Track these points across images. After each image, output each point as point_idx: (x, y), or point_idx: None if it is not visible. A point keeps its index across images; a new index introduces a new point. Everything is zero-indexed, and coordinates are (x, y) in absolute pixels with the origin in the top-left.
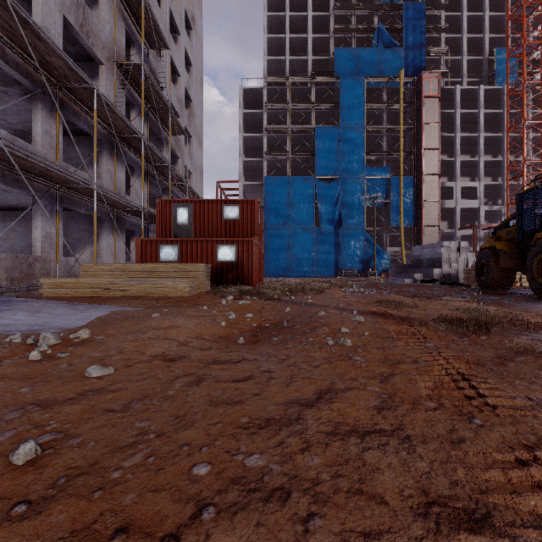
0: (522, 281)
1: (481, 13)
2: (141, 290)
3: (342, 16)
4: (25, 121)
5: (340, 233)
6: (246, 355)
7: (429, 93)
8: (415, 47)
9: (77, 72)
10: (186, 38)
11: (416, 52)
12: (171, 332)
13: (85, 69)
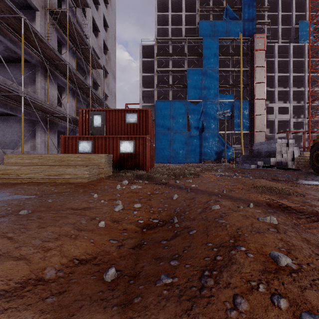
0: None
1: None
2: (45, 177)
3: (204, 1)
4: None
5: (203, 135)
6: None
7: (259, 48)
8: (249, 20)
9: (5, 1)
10: (104, 8)
11: (250, 23)
12: None
13: (26, 15)
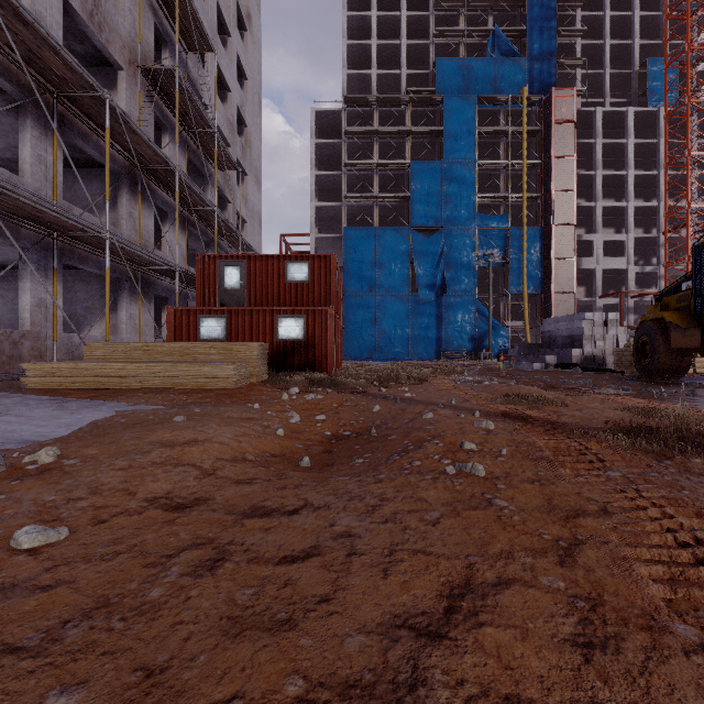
0: (697, 366)
1: (629, 13)
2: (167, 380)
3: (446, 16)
4: (15, 146)
5: (444, 302)
6: (310, 495)
7: (562, 117)
8: (542, 57)
9: (81, 74)
10: (239, 42)
11: (543, 64)
12: (191, 451)
13: (98, 77)
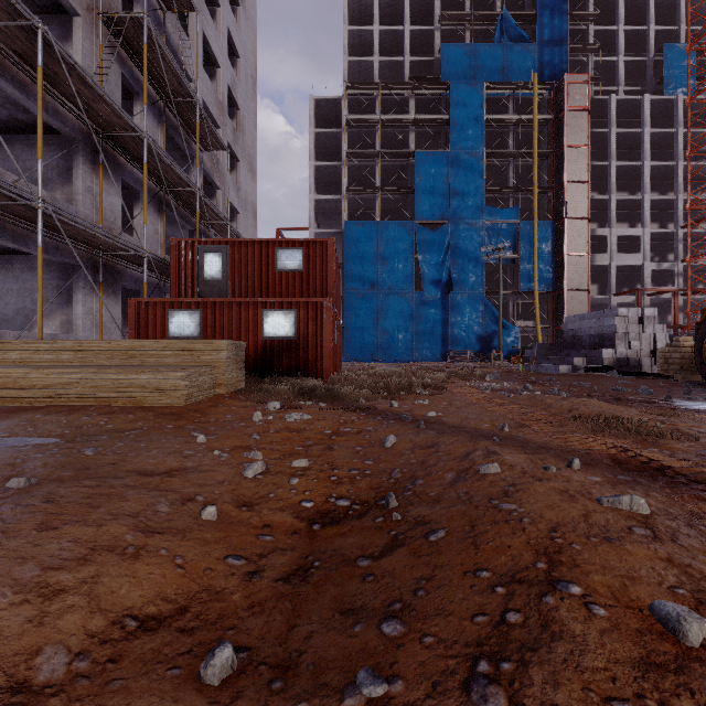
0: None
1: None
2: (87, 394)
3: (452, 0)
4: None
5: (450, 300)
6: None
7: (575, 104)
8: (553, 43)
9: None
10: (230, 15)
11: (554, 50)
12: None
13: (51, 26)
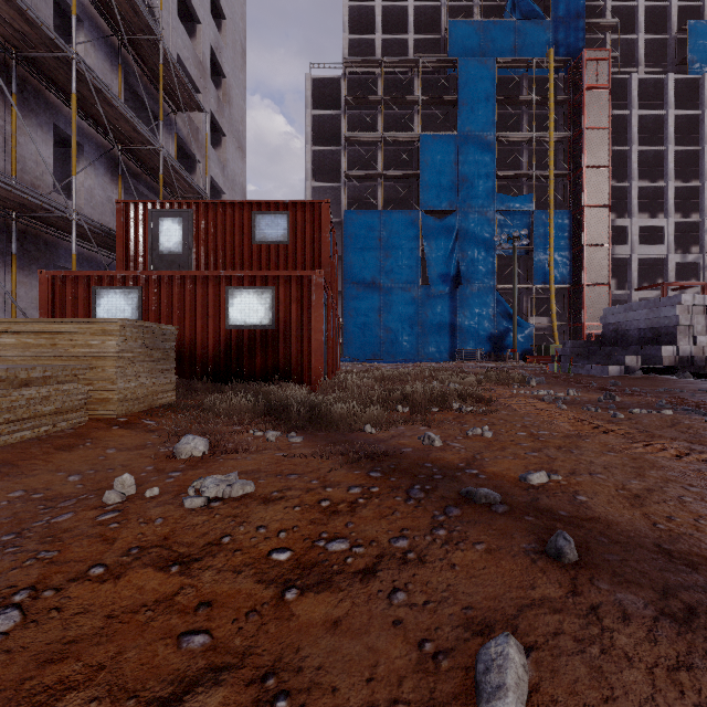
0: None
1: None
2: None
3: None
4: None
5: (459, 295)
6: None
7: (594, 82)
8: (569, 19)
9: None
10: None
11: (570, 26)
12: None
13: None
